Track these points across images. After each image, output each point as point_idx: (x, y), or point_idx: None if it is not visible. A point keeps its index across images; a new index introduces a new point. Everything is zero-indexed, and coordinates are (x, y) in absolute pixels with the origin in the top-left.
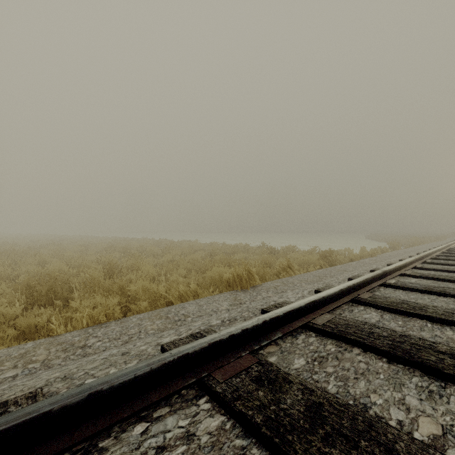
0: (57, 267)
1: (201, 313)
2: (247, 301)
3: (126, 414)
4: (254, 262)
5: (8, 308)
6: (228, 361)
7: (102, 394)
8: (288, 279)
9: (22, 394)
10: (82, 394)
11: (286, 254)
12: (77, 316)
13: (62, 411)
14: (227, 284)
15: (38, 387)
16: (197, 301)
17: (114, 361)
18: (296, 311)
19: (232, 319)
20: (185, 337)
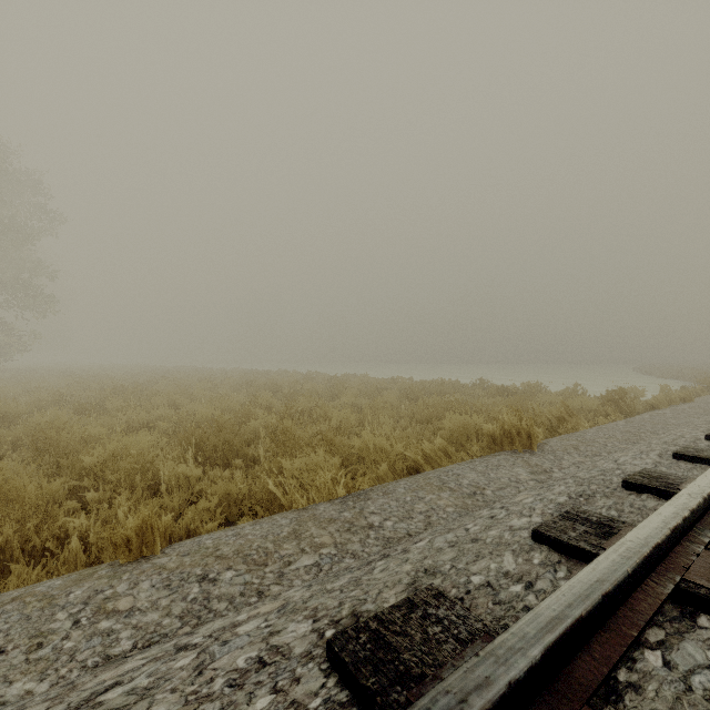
0: (207, 411)
1: (498, 485)
2: (552, 468)
3: (633, 631)
4: (497, 408)
5: (191, 467)
6: (689, 559)
7: (610, 598)
8: (581, 435)
9: (419, 591)
10: (595, 596)
11: (534, 397)
12: (317, 481)
13: (589, 618)
14: (491, 440)
15: (410, 582)
16: (467, 465)
17: (477, 550)
18: None
19: (584, 495)
20: (557, 519)
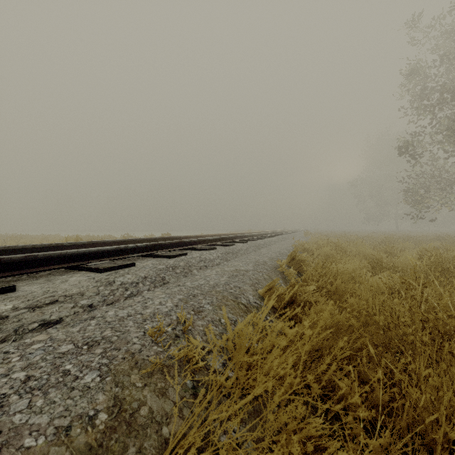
0: None
1: None
2: None
3: None
4: None
5: None
6: None
7: None
8: None
9: None
10: None
11: None
12: None
13: None
14: None
15: None
16: None
17: None
18: (78, 243)
19: None
20: None
